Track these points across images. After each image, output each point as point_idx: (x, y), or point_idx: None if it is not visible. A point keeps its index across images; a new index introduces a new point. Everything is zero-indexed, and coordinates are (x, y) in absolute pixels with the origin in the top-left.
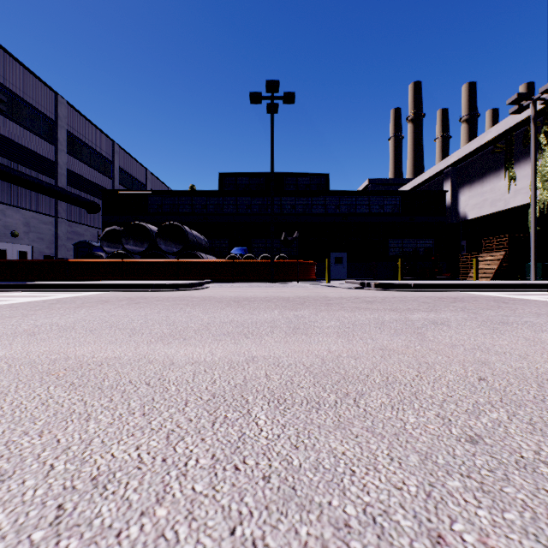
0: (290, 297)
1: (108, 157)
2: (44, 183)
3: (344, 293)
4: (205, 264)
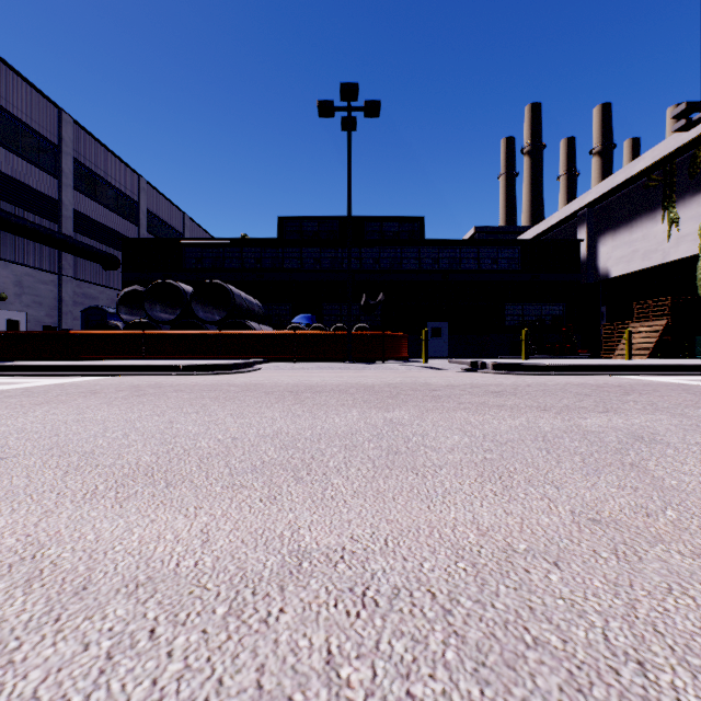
0: (375, 385)
1: (131, 197)
2: (41, 228)
3: (452, 378)
4: (256, 336)
